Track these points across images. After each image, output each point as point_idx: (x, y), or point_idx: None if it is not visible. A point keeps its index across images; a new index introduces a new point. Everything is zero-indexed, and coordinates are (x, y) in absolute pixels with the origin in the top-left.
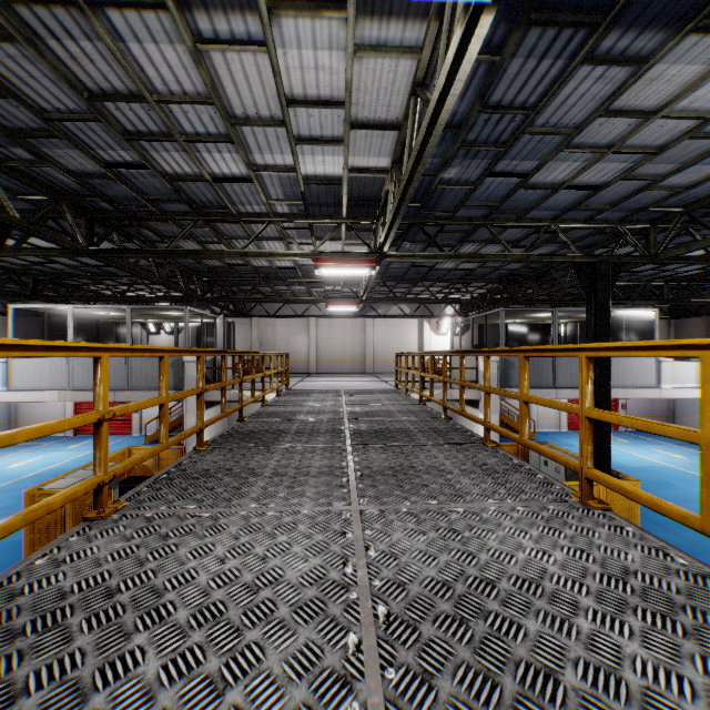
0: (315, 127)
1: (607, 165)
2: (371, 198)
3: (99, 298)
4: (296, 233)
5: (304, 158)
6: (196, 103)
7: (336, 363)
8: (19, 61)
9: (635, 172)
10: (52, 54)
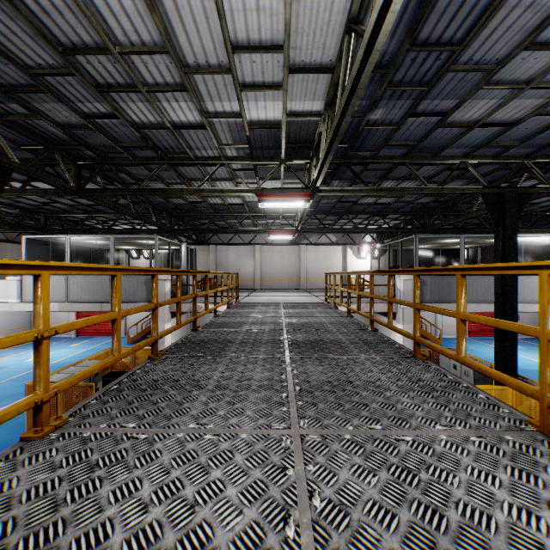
0: (257, 73)
1: (522, 102)
2: (305, 140)
3: (92, 231)
4: (243, 174)
5: (248, 104)
6: (153, 53)
7: (276, 281)
8: (0, 18)
9: (547, 108)
10: (27, 10)
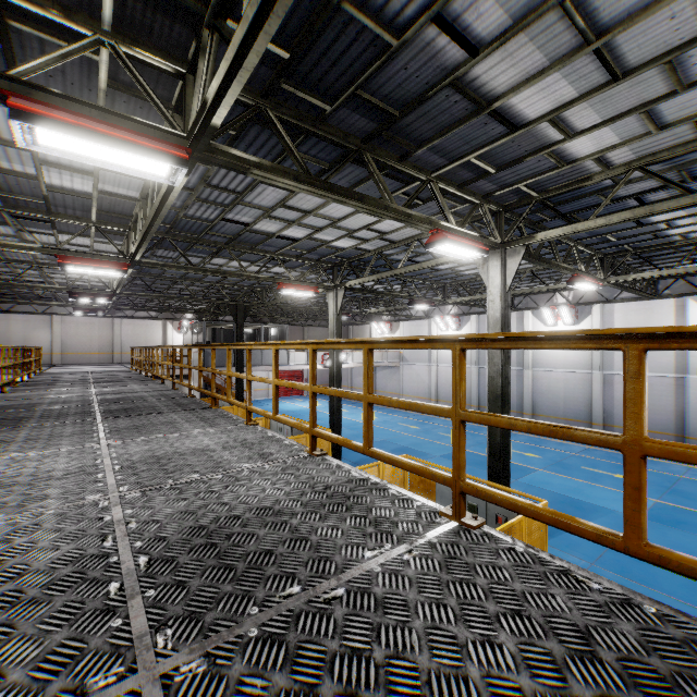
0: (74, 247)
1: None
2: None
3: None
4: (52, 269)
5: None
6: (9, 237)
7: (83, 355)
8: None
9: None
10: None
